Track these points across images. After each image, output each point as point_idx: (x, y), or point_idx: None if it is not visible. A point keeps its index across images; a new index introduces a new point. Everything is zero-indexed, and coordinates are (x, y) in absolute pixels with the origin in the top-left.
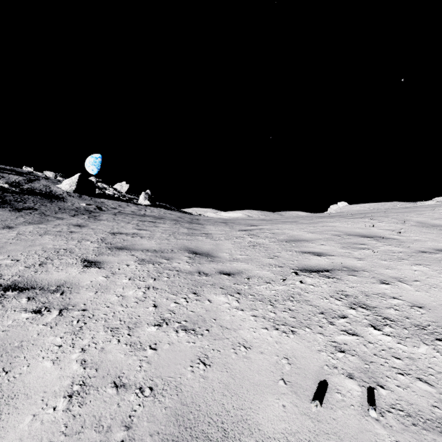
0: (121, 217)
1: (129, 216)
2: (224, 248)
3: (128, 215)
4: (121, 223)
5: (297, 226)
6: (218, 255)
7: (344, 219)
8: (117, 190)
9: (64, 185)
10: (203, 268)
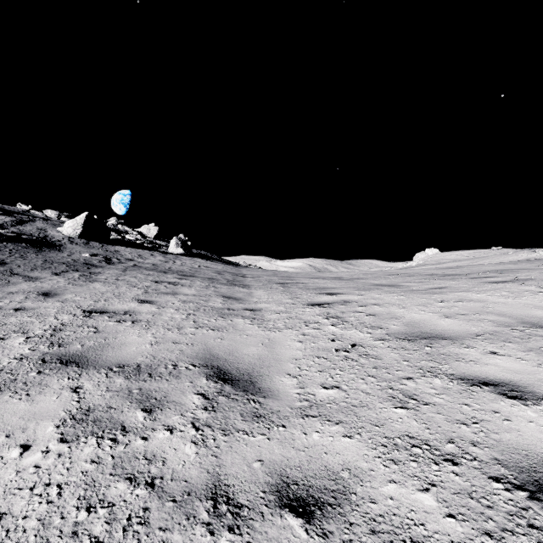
0: (131, 274)
1: (143, 273)
2: (284, 355)
3: (142, 272)
4: (123, 287)
5: (409, 298)
6: (273, 387)
7: (483, 283)
8: (142, 235)
9: (66, 228)
10: (230, 465)
